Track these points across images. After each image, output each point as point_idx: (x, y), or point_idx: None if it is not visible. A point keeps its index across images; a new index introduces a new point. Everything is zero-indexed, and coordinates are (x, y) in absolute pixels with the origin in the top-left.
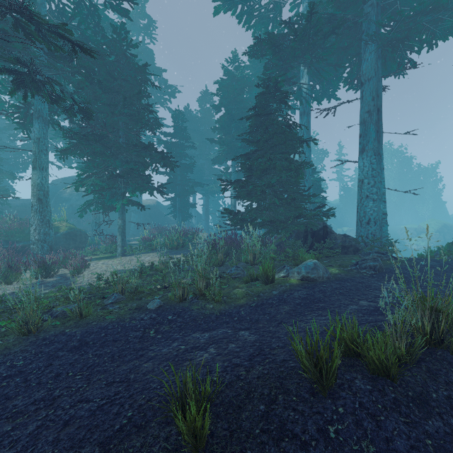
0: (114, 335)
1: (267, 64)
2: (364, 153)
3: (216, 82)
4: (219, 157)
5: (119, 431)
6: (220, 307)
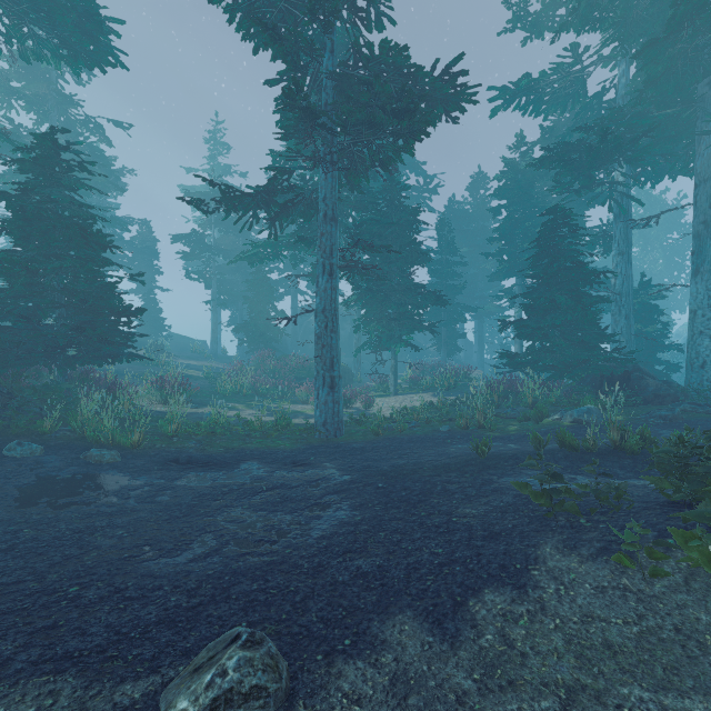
0: (426, 440)
1: (558, 172)
2: (698, 276)
3: (493, 179)
4: (498, 273)
5: (452, 456)
6: (495, 434)
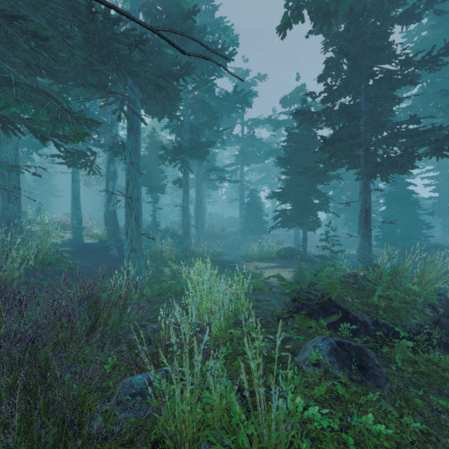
0: None
1: None
2: None
3: None
4: None
5: None
6: None
